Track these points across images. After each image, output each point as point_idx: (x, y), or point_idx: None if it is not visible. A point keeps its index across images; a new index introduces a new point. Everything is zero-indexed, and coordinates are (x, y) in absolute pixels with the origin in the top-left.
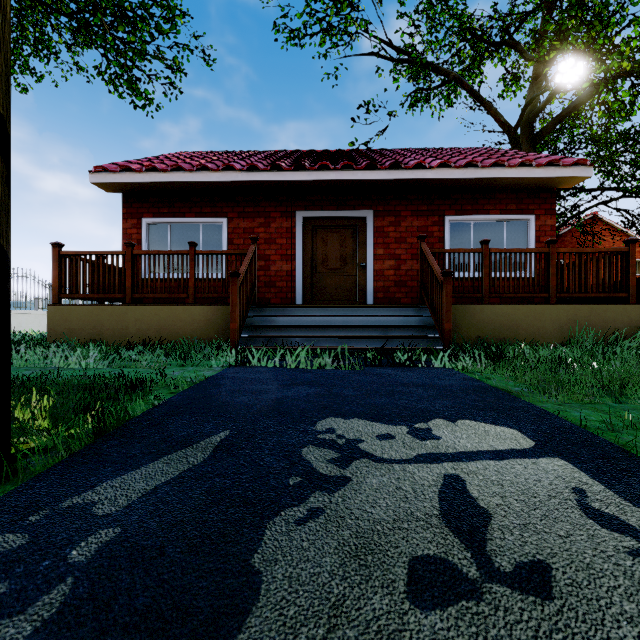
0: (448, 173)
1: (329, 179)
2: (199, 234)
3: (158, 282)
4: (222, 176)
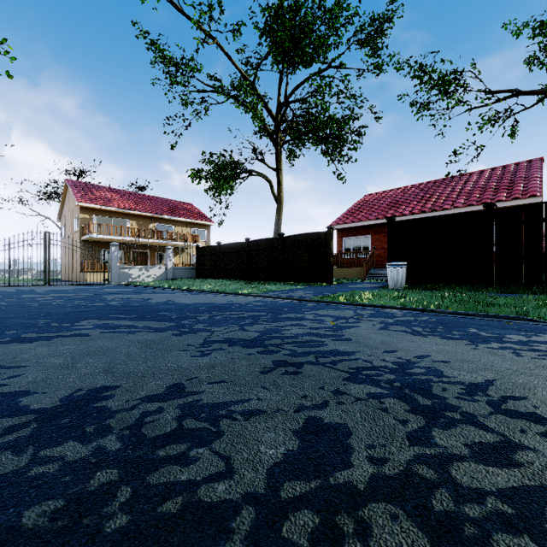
0: (459, 210)
1: (406, 219)
2: (361, 242)
3: (347, 261)
4: (367, 223)
